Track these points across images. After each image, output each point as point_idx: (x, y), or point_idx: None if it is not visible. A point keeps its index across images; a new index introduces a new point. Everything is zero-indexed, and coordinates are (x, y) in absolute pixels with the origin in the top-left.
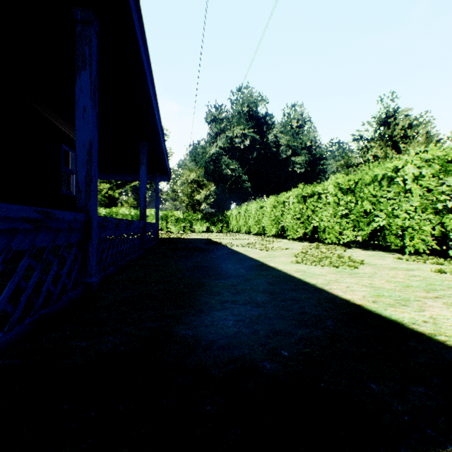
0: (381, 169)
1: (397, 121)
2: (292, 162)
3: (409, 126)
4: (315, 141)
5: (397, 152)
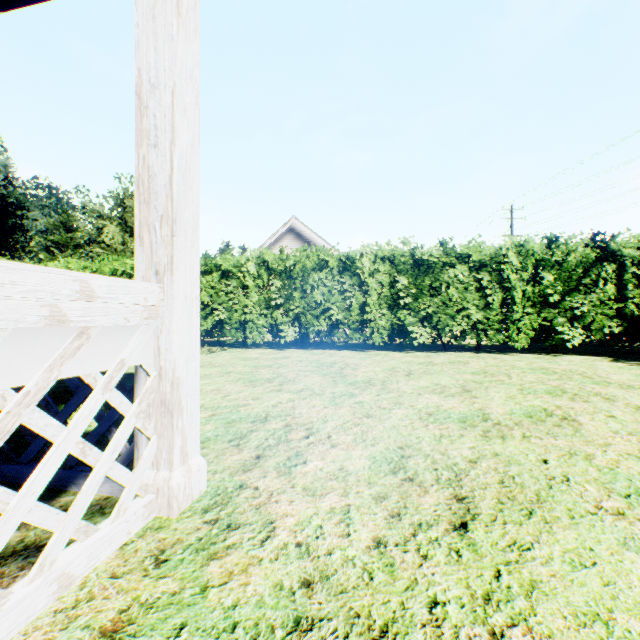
0: (122, 264)
1: None
2: None
3: None
4: (8, 174)
5: None
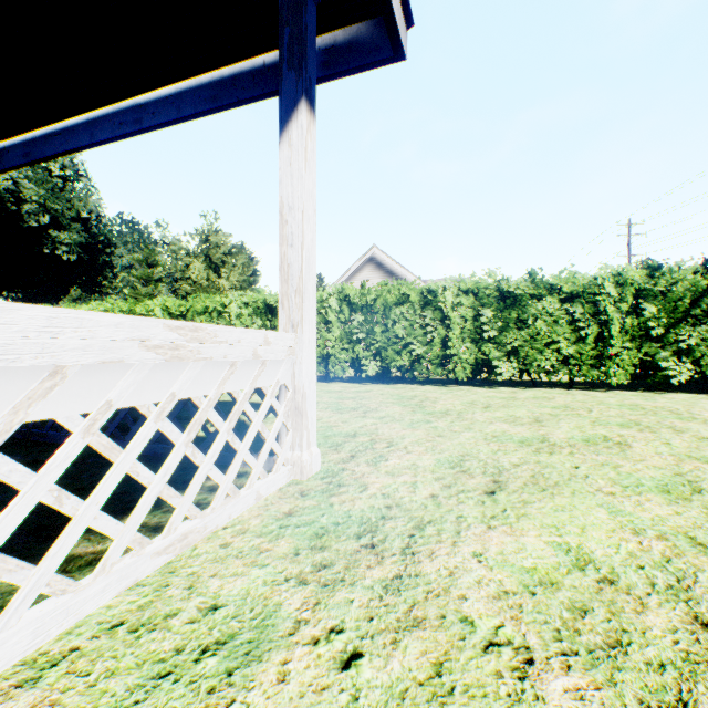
0: (212, 302)
1: (221, 245)
2: (51, 237)
3: (230, 251)
4: (99, 214)
5: (220, 276)
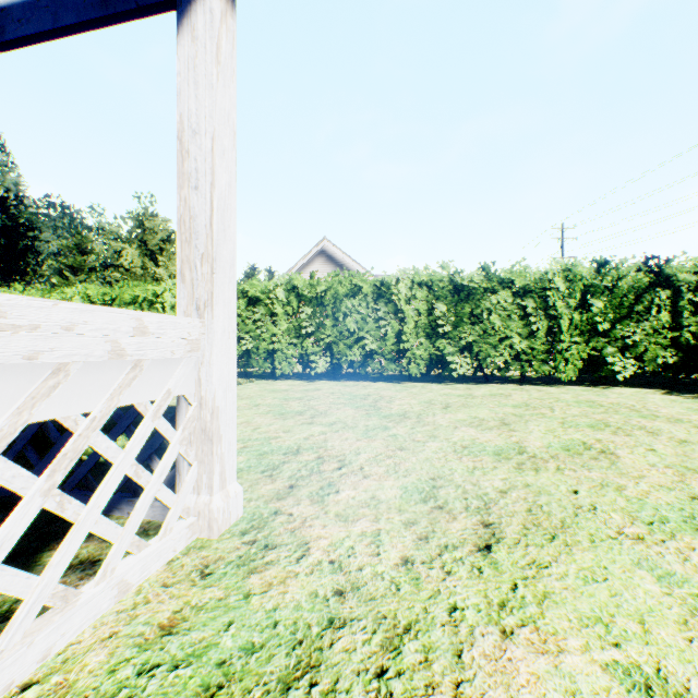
0: (143, 291)
1: (158, 230)
2: None
3: (169, 238)
4: (19, 193)
5: (157, 265)
